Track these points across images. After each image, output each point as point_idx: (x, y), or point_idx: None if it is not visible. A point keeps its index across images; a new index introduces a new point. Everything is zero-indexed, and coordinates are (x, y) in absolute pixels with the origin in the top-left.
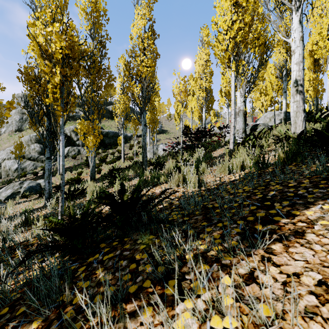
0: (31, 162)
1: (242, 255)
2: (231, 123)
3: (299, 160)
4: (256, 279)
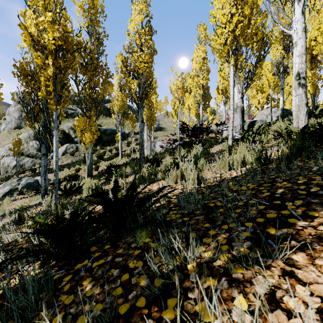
0: (29, 159)
1: (257, 267)
2: (230, 119)
3: (304, 155)
4: (280, 302)
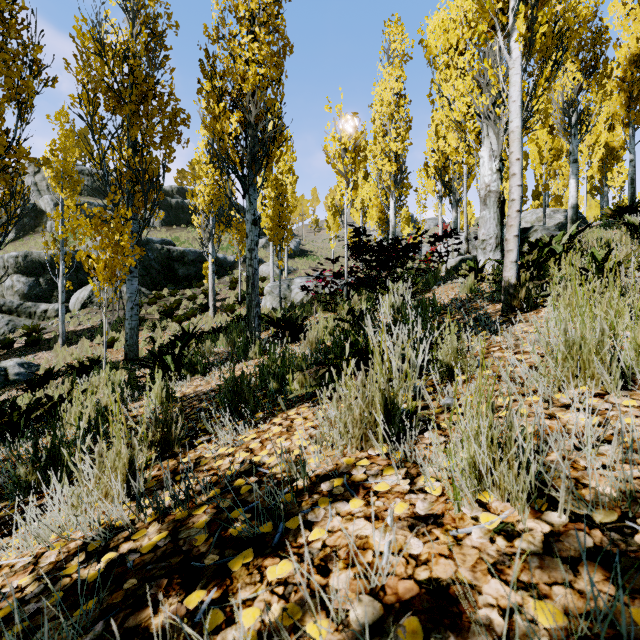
0: (2, 316)
1: None
2: (511, 202)
3: None
4: None
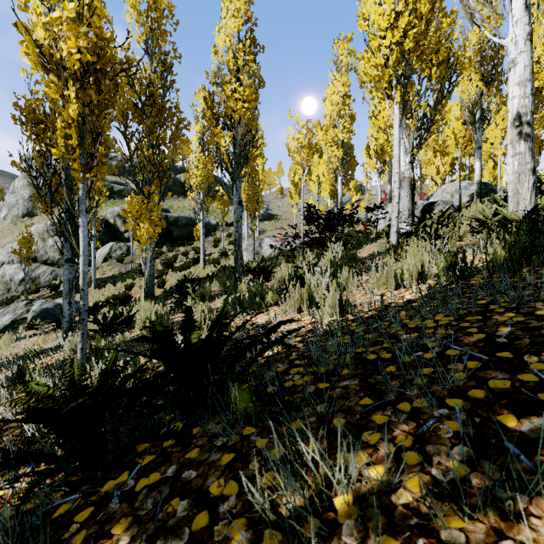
0: (47, 267)
1: (495, 515)
2: (393, 197)
3: (537, 261)
4: None
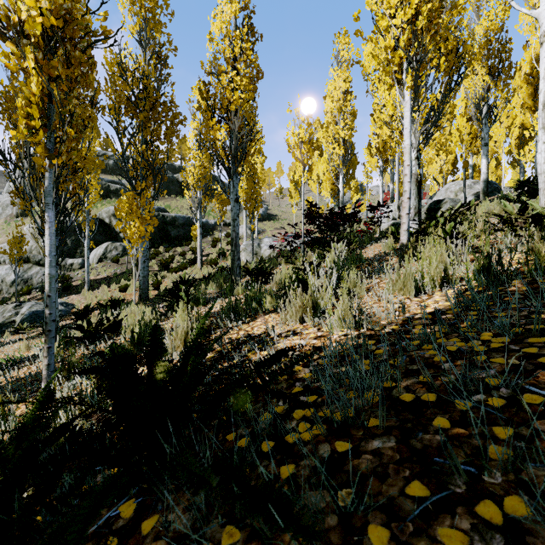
0: (40, 268)
1: None
2: (404, 192)
3: None
4: None
